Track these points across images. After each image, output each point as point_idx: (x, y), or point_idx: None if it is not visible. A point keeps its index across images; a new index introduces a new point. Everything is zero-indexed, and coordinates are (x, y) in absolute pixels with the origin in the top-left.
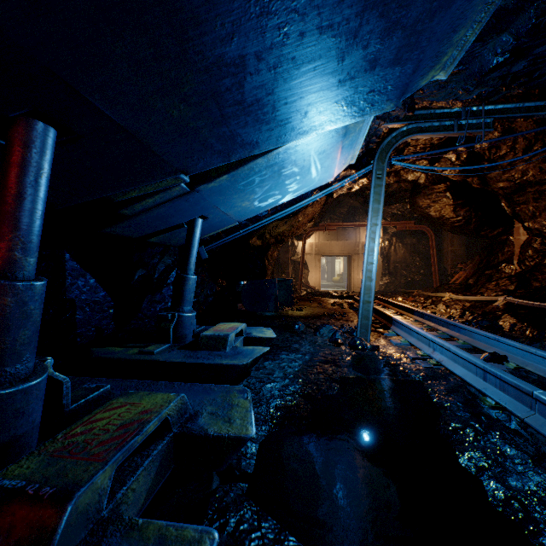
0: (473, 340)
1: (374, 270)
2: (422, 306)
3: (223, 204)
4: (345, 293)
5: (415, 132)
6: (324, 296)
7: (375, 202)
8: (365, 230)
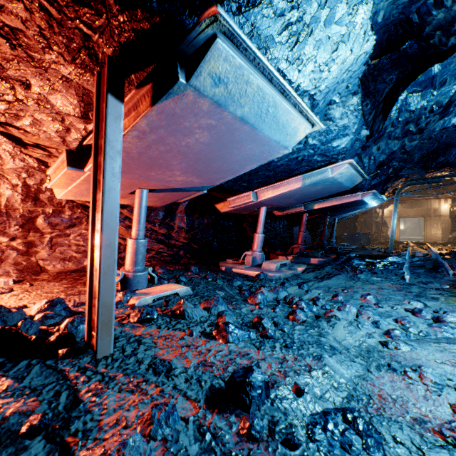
0: (431, 252)
1: (394, 230)
2: (451, 248)
3: (343, 215)
4: (413, 242)
5: (410, 185)
6: (395, 243)
7: (395, 208)
8: (435, 200)
